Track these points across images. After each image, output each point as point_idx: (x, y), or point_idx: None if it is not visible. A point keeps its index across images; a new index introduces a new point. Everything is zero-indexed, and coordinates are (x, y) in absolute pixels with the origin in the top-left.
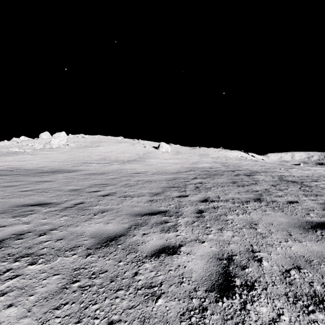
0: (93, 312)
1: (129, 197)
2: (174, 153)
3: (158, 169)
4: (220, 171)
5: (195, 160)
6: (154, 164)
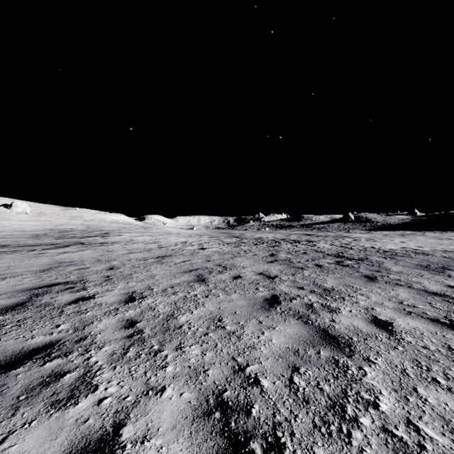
0: (15, 241)
1: (5, 237)
2: (36, 214)
3: (16, 230)
4: (75, 230)
5: (62, 222)
6: (9, 225)
